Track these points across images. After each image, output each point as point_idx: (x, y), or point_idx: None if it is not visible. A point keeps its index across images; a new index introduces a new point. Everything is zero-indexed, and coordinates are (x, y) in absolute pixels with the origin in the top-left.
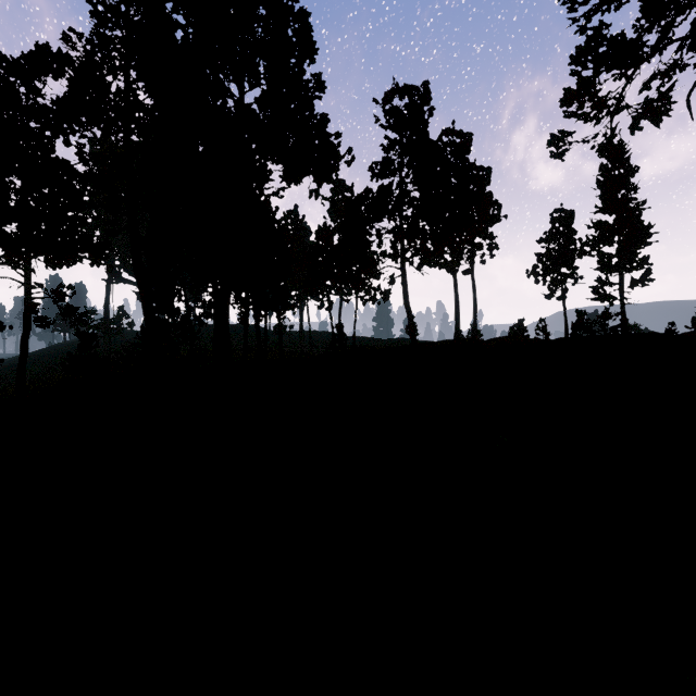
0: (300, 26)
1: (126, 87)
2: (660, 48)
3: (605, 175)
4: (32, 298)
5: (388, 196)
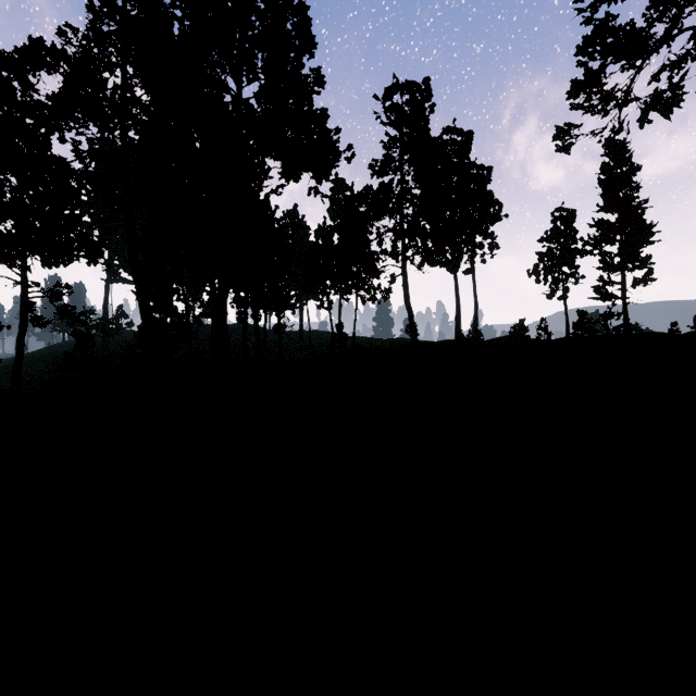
0: (299, 20)
1: (123, 83)
2: (671, 37)
3: (607, 174)
4: (28, 297)
5: (389, 194)
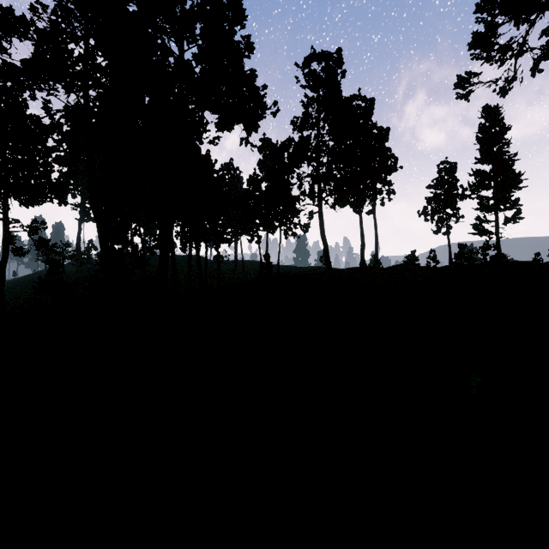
0: None
1: (85, 52)
2: None
3: (483, 132)
4: (9, 231)
5: (307, 145)
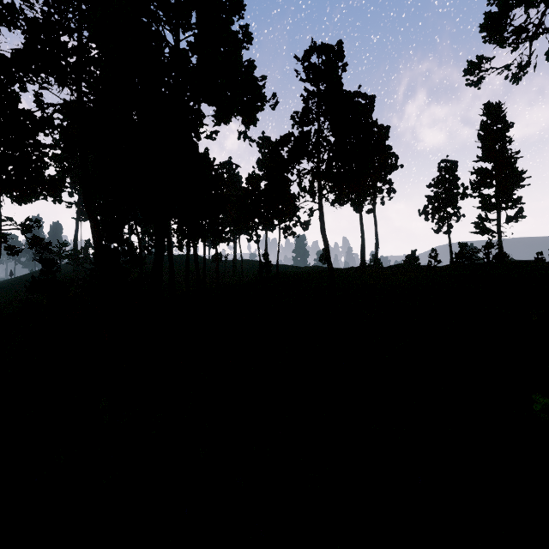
0: None
1: (79, 44)
2: None
3: (485, 130)
4: (1, 229)
5: (307, 141)
